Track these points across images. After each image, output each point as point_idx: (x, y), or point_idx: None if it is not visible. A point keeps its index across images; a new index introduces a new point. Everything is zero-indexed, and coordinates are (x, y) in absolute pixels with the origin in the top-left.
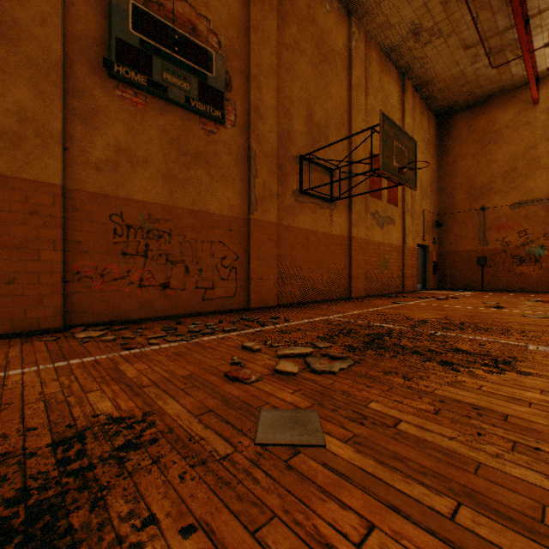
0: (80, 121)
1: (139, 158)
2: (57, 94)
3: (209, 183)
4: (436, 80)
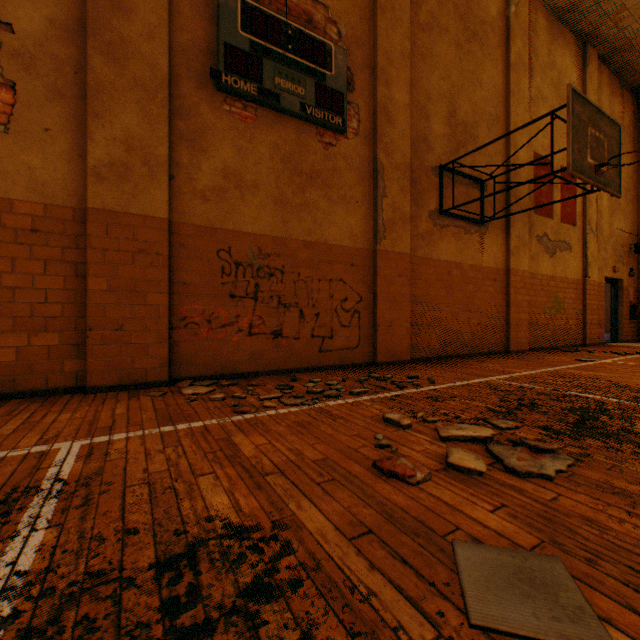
0: (186, 144)
1: (248, 182)
2: (163, 116)
3: (327, 207)
4: (637, 41)
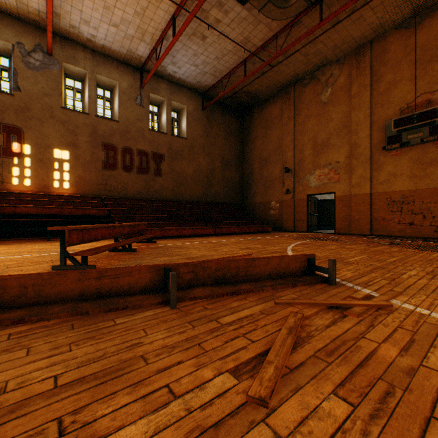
0: (375, 171)
1: (397, 174)
2: (368, 167)
3: None
4: None
